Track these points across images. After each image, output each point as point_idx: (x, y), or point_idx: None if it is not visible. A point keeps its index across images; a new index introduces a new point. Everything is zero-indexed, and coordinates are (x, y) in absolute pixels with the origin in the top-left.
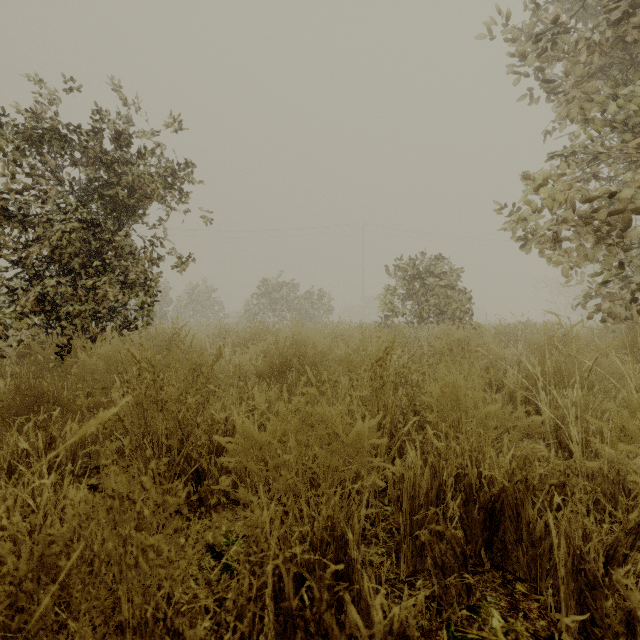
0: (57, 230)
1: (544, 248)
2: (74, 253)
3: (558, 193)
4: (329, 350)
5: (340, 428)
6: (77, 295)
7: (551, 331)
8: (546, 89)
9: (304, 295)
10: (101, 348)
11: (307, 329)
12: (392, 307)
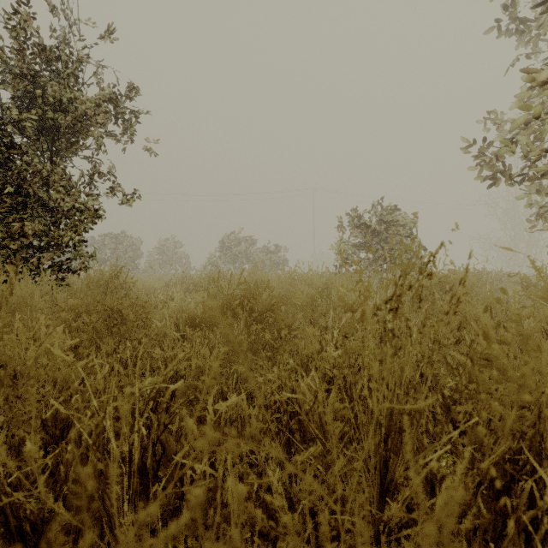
0: None
1: None
2: None
3: None
4: (287, 295)
5: None
6: None
7: None
8: (515, 21)
9: (262, 249)
10: None
11: (262, 272)
12: (346, 256)
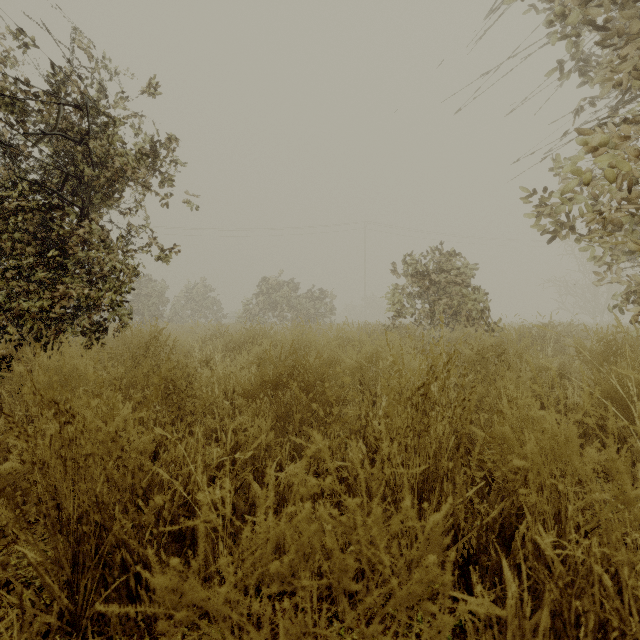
0: (1, 211)
1: (602, 233)
2: (25, 240)
3: (621, 164)
4: (335, 356)
5: (386, 561)
6: (30, 292)
7: (608, 335)
8: (580, 59)
9: (305, 294)
10: (44, 359)
11: (309, 332)
12: (400, 307)
